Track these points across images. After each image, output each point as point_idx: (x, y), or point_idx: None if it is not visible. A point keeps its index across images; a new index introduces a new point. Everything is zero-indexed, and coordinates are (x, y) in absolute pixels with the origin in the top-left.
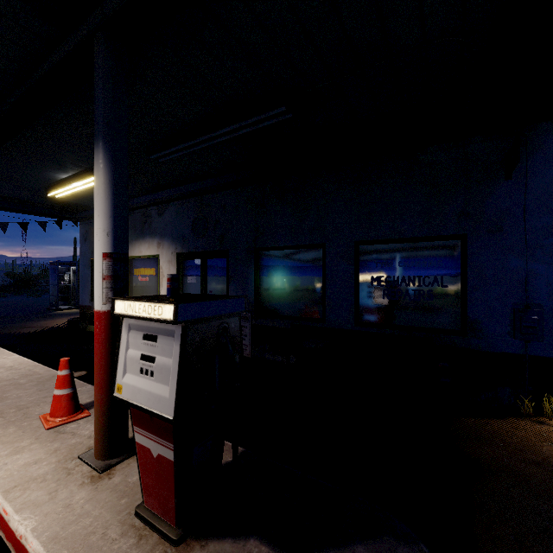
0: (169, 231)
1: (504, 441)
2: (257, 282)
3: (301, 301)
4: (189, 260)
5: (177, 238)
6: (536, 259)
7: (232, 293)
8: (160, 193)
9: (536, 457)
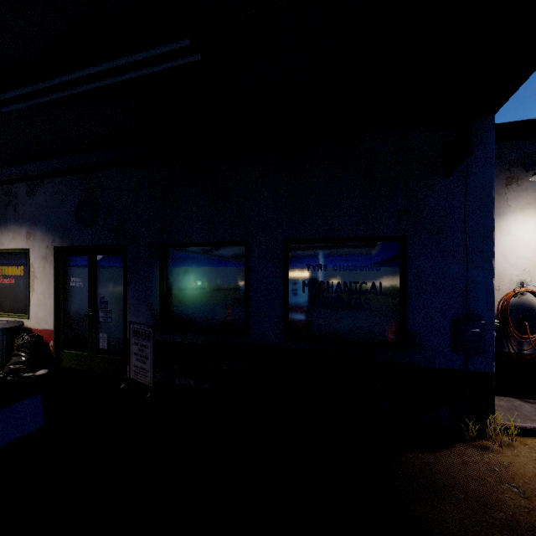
0: (44, 217)
1: (462, 489)
2: (163, 286)
3: (219, 311)
4: (73, 256)
5: (55, 227)
6: (476, 266)
7: (130, 300)
8: (28, 166)
9: (504, 515)
